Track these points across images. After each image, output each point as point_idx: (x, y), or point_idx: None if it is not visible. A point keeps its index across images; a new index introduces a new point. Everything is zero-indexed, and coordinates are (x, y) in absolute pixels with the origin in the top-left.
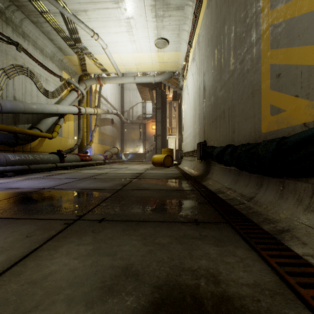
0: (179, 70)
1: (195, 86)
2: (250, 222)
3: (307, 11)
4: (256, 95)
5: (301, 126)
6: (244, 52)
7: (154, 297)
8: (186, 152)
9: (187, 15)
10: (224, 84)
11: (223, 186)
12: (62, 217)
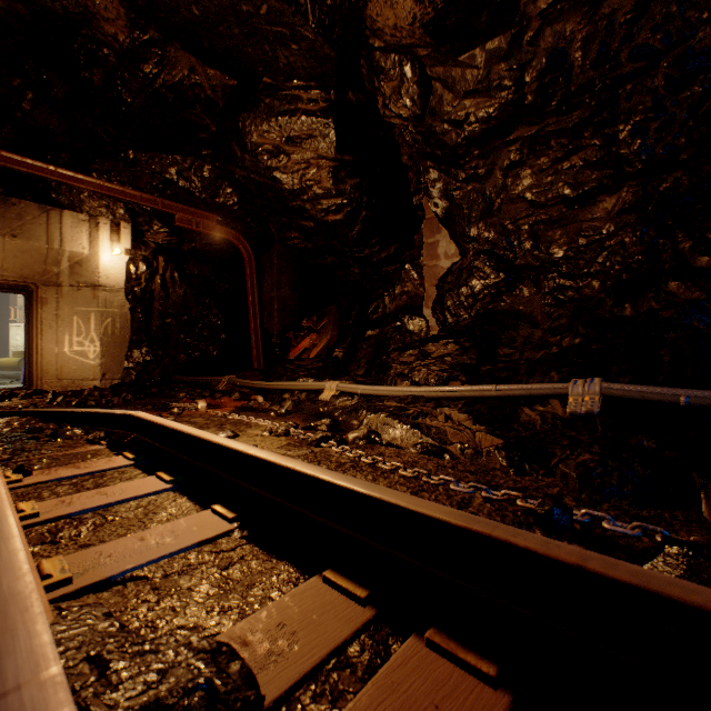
0: None
1: None
2: None
3: None
4: None
5: None
6: None
7: None
8: None
9: None
10: None
11: None
12: (6, 378)
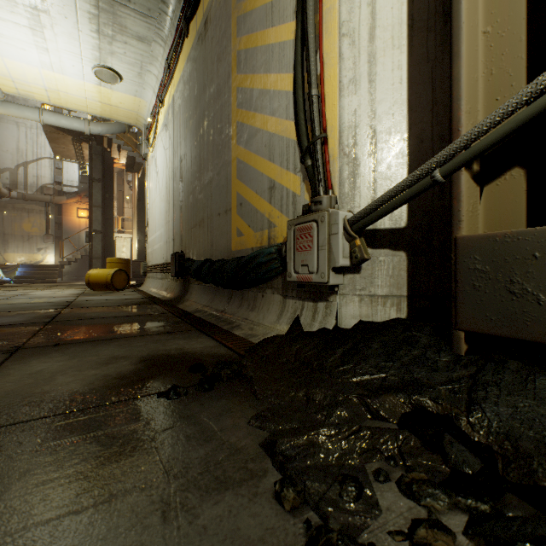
0: (140, 125)
1: (168, 167)
2: (215, 327)
3: (254, 166)
4: (229, 214)
5: (251, 249)
6: (221, 166)
7: (141, 359)
8: (154, 265)
9: (155, 54)
10: (204, 188)
11: (201, 305)
12: None
